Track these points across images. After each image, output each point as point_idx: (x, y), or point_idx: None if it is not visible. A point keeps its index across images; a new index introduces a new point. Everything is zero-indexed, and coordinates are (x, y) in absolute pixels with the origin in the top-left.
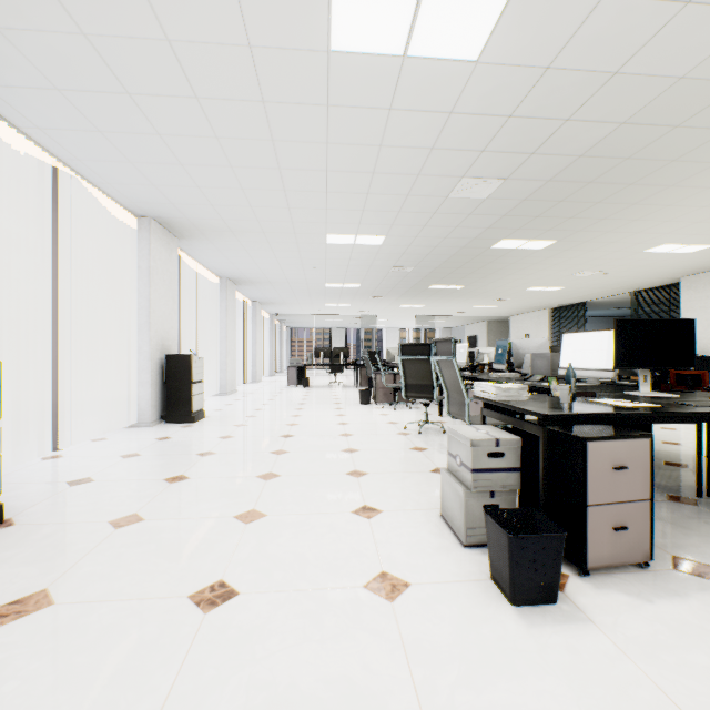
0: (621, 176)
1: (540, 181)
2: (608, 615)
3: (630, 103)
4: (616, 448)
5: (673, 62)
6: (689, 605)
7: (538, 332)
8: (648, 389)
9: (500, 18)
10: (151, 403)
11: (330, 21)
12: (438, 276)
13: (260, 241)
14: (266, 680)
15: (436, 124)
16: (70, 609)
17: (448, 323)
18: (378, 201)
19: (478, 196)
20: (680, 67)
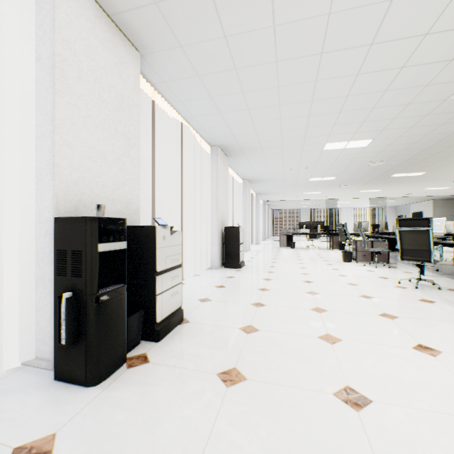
0: None
1: None
2: None
3: None
4: None
5: None
6: None
7: None
8: None
9: None
10: (218, 255)
11: None
12: (404, 166)
13: (277, 153)
14: None
15: None
16: (259, 385)
17: (395, 202)
18: (379, 112)
19: None
20: None
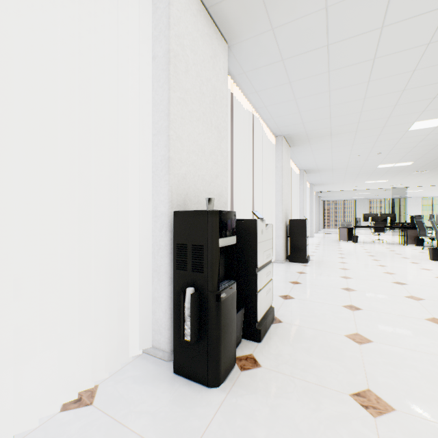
0: None
1: None
2: None
3: None
4: None
5: None
6: None
7: None
8: None
9: None
10: (282, 248)
11: None
12: None
13: (347, 139)
14: None
15: None
16: (418, 422)
17: None
18: None
19: None
20: None
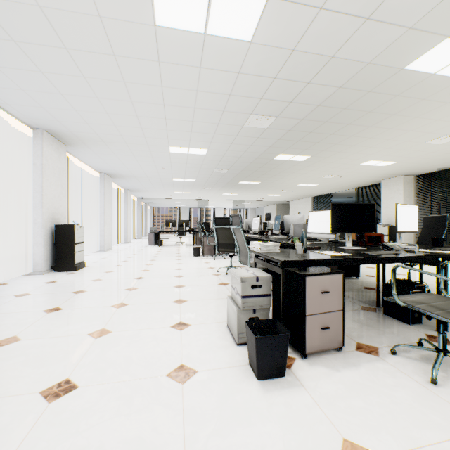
0: (343, 119)
1: (297, 119)
2: (313, 381)
3: (343, 76)
4: (323, 280)
5: (363, 53)
6: (359, 371)
7: (305, 211)
8: (350, 245)
9: (262, 16)
10: (43, 258)
11: (153, 5)
12: (244, 176)
13: (124, 149)
14: (82, 446)
15: (231, 79)
16: None
17: (253, 205)
18: (200, 126)
19: (262, 127)
20: (367, 56)
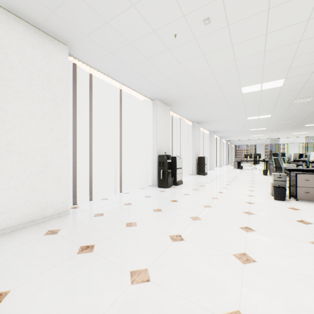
0: None
1: None
2: (294, 203)
3: None
4: (306, 176)
5: None
6: None
7: None
8: None
9: (284, 81)
10: (194, 169)
11: (241, 91)
12: (306, 122)
13: (223, 122)
14: (229, 197)
15: (276, 94)
16: (201, 190)
17: None
18: (264, 108)
19: (305, 101)
20: None
